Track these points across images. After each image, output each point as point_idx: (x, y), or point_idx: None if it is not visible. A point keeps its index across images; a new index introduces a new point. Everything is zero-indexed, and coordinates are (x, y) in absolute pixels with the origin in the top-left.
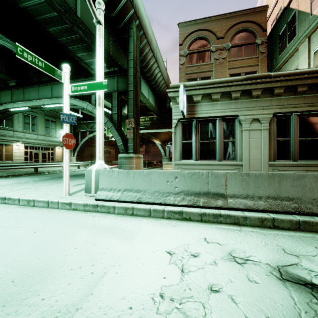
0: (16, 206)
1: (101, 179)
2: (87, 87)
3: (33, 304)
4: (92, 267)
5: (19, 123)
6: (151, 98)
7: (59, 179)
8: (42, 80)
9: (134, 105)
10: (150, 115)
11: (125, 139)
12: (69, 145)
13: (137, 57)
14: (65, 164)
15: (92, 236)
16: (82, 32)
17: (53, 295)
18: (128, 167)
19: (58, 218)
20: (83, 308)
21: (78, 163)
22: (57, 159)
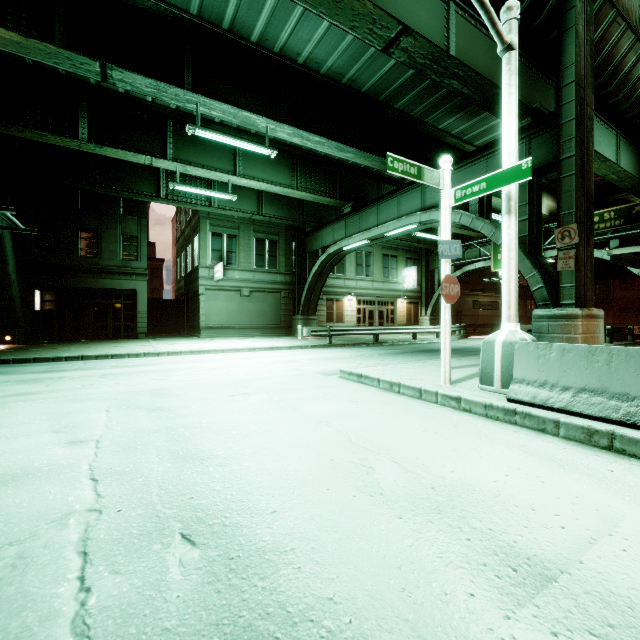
0: (377, 390)
1: (518, 361)
2: (485, 184)
3: (479, 530)
4: (556, 517)
5: (351, 267)
6: (624, 157)
7: (415, 355)
8: (382, 192)
9: (577, 189)
10: (618, 201)
11: (551, 274)
12: (450, 296)
13: (585, 71)
14: (444, 330)
15: (530, 465)
16: (457, 81)
17: (505, 532)
18: (560, 340)
19: (448, 418)
20: (573, 575)
21: (436, 328)
22: (399, 320)
